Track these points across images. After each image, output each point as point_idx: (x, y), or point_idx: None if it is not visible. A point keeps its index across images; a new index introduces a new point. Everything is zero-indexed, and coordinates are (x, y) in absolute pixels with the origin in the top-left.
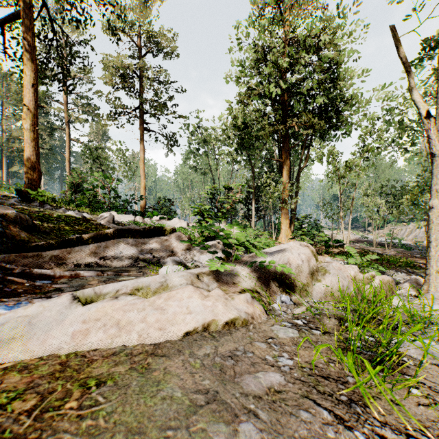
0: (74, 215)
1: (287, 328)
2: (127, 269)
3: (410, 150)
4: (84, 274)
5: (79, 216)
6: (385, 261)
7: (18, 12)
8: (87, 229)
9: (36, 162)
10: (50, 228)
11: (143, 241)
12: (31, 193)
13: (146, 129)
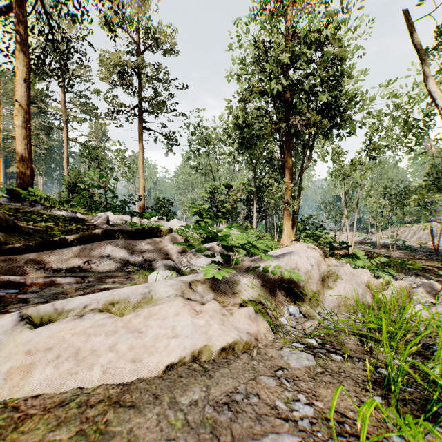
0: (66, 215)
1: (299, 352)
2: (113, 274)
3: (414, 150)
4: (61, 281)
5: (71, 216)
6: (393, 264)
7: (10, 4)
8: (78, 230)
9: (28, 160)
10: (36, 228)
11: (134, 243)
12: (21, 192)
13: (145, 128)
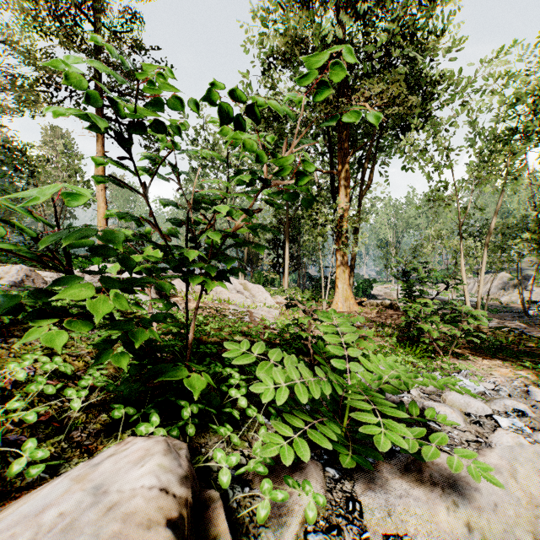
0: None
1: None
2: None
3: None
4: None
5: None
6: None
7: None
8: None
9: None
10: None
11: None
12: None
13: (108, 118)
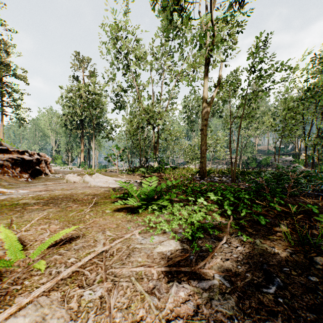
0: None
1: None
2: None
3: None
4: None
5: None
6: None
7: None
8: None
9: None
10: None
11: None
12: None
13: (5, 114)
